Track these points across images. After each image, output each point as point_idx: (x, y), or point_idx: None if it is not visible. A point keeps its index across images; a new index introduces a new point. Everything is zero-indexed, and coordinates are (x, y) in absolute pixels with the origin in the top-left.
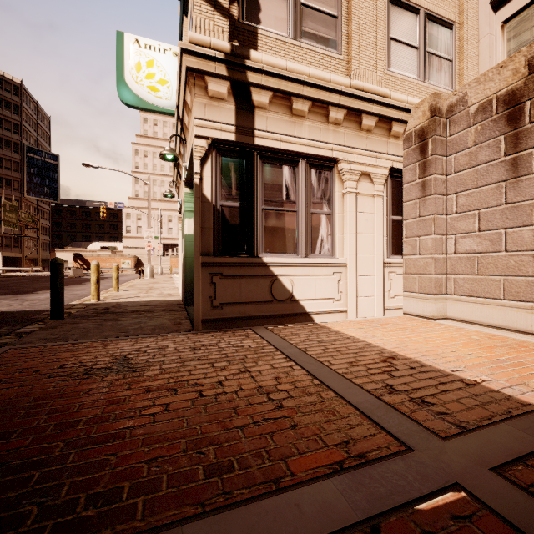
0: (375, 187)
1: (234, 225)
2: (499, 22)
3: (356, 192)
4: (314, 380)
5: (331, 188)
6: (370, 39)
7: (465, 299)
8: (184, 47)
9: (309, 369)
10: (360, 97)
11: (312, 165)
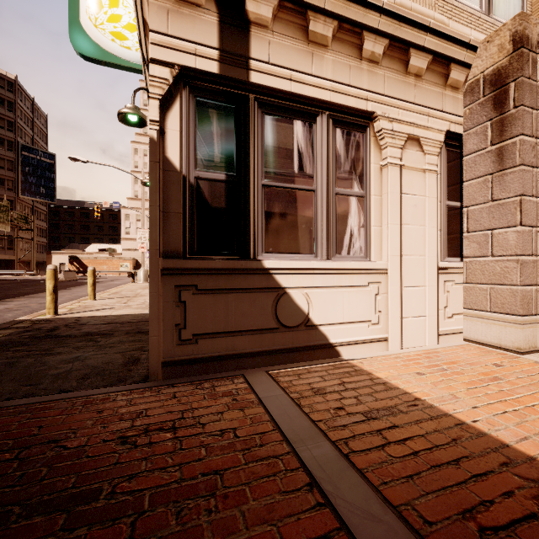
0: (426, 158)
1: (218, 209)
2: None
3: (401, 164)
4: None
5: (365, 158)
6: None
7: None
8: None
9: None
10: (408, 20)
11: (337, 122)
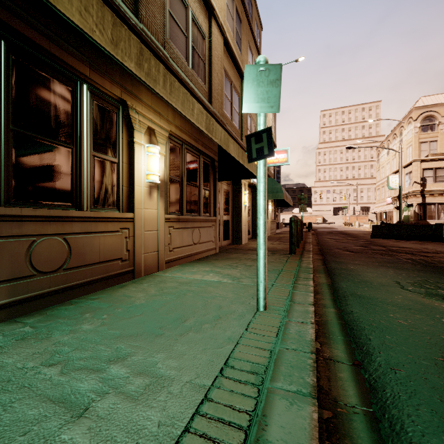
0: None
1: (421, 216)
2: None
3: None
4: None
5: None
6: None
7: None
8: (413, 192)
9: None
10: None
11: (439, 204)
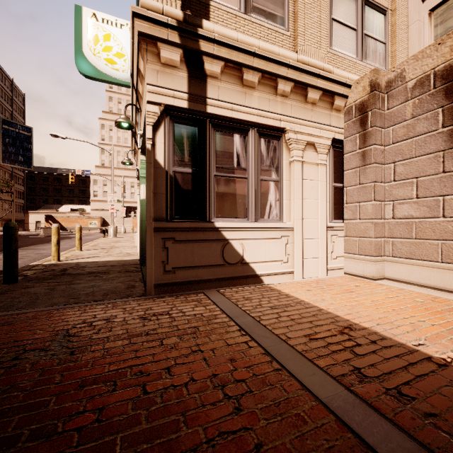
0: (319, 156)
1: (187, 191)
2: (426, 10)
3: (302, 160)
4: (274, 363)
5: (279, 157)
6: (314, 18)
7: (403, 261)
8: (136, 11)
9: (266, 345)
10: (306, 71)
11: (261, 134)
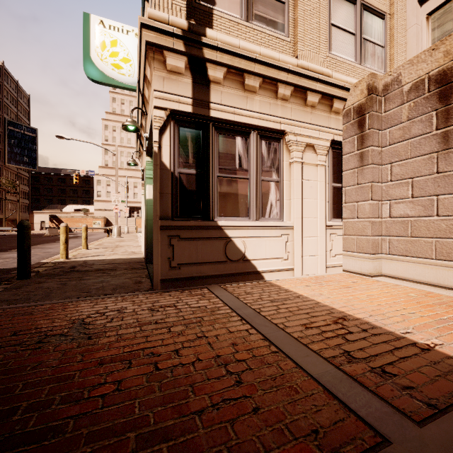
0: (318, 157)
1: (191, 191)
2: (424, 14)
3: (302, 161)
4: (272, 347)
5: (279, 158)
6: (313, 24)
7: (400, 258)
8: (144, 22)
9: (265, 333)
10: (305, 75)
11: (262, 137)
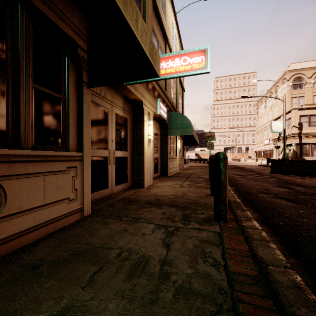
0: None
1: (298, 153)
2: None
3: None
4: None
5: None
6: None
7: None
8: (292, 134)
9: None
10: None
11: (312, 144)
